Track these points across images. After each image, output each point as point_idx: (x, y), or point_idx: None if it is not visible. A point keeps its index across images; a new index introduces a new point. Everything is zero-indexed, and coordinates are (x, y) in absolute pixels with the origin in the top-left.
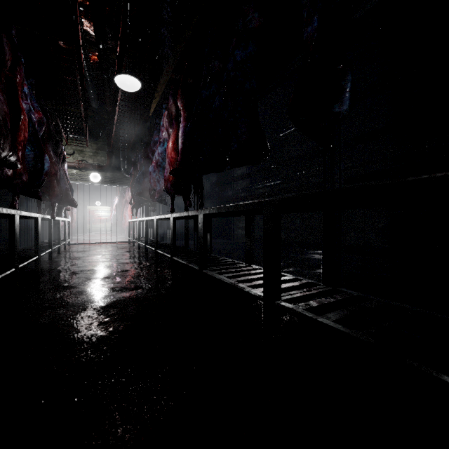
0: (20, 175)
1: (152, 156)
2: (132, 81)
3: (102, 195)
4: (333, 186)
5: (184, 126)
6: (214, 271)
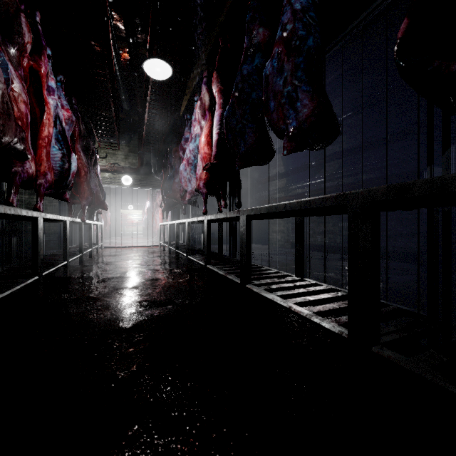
0: (45, 174)
1: (183, 155)
2: (162, 66)
3: (134, 199)
4: (448, 172)
5: (220, 114)
6: (260, 287)
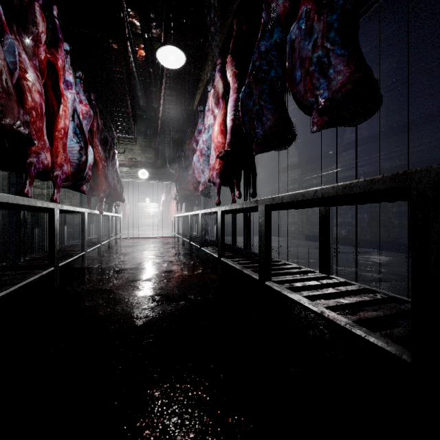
0: (61, 166)
1: (197, 147)
2: (175, 53)
3: (151, 192)
4: None
5: (235, 100)
6: (282, 285)
